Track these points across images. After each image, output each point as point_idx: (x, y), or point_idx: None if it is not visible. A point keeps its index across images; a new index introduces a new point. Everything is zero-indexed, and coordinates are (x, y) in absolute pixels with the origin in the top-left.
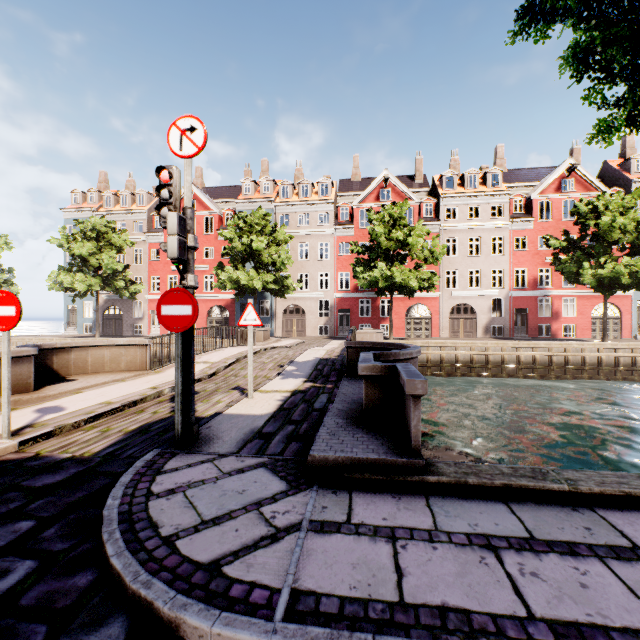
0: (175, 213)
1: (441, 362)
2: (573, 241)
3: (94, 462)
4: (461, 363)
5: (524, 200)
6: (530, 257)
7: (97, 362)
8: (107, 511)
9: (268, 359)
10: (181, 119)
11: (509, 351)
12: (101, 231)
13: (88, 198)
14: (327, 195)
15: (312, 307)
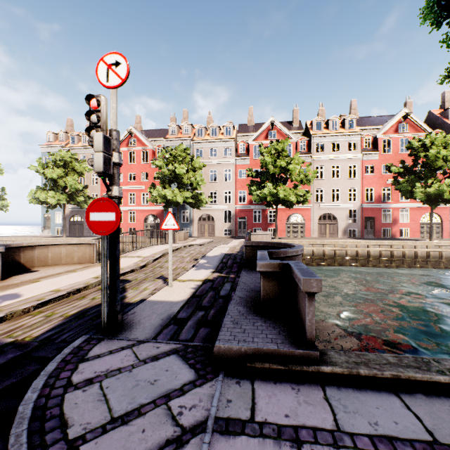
0: (100, 133)
1: (313, 255)
2: (408, 168)
3: (31, 347)
4: (327, 256)
5: (372, 139)
6: (376, 180)
7: (56, 257)
8: (22, 406)
9: (186, 254)
10: (107, 55)
11: (362, 247)
12: (67, 161)
13: (59, 137)
14: (230, 135)
15: (219, 216)
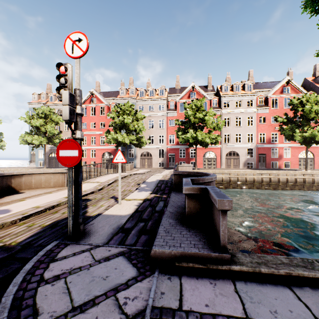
0: (67, 91)
1: (222, 181)
2: (290, 118)
3: (15, 250)
4: (232, 181)
5: (264, 98)
6: (267, 127)
7: (37, 182)
8: (5, 298)
9: (131, 180)
10: (72, 34)
11: (257, 175)
12: (47, 114)
13: (41, 97)
14: (163, 95)
15: (155, 153)
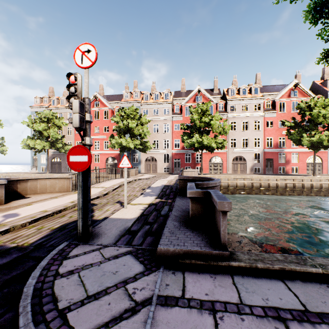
0: (77, 100)
1: (228, 186)
2: (297, 123)
3: (29, 249)
4: (239, 187)
5: (271, 101)
6: (274, 131)
7: (42, 187)
8: (26, 288)
9: (136, 185)
10: (82, 45)
11: (264, 181)
12: (49, 118)
13: (43, 101)
14: (168, 99)
15: (160, 157)
